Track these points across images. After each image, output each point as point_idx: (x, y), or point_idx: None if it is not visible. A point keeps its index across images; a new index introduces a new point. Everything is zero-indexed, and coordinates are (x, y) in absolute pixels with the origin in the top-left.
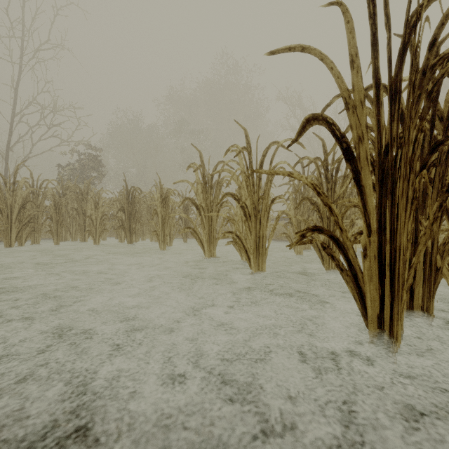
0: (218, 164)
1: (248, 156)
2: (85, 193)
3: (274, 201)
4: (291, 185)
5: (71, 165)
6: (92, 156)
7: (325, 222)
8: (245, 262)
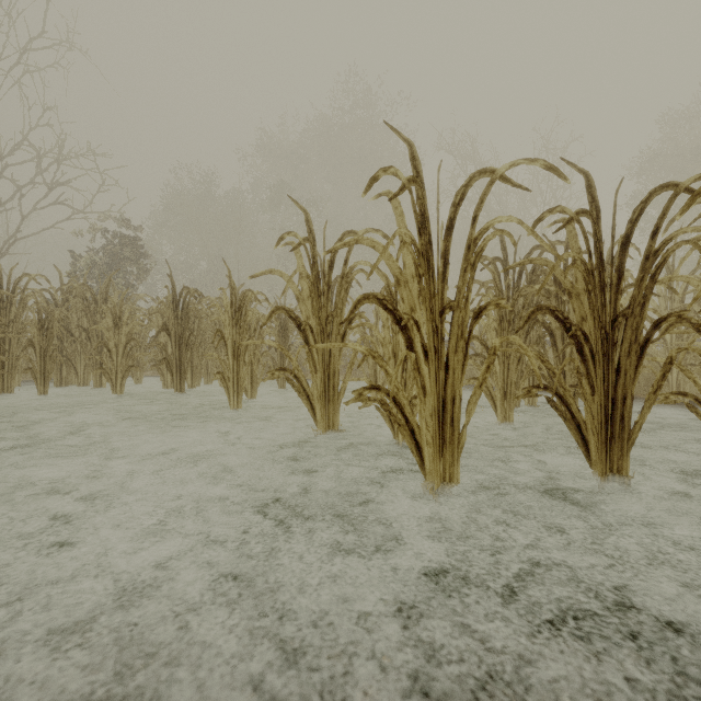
0: (343, 238)
1: (422, 201)
2: (103, 299)
3: (482, 314)
4: (484, 283)
5: (90, 252)
6: (125, 237)
7: (598, 363)
8: (401, 443)
